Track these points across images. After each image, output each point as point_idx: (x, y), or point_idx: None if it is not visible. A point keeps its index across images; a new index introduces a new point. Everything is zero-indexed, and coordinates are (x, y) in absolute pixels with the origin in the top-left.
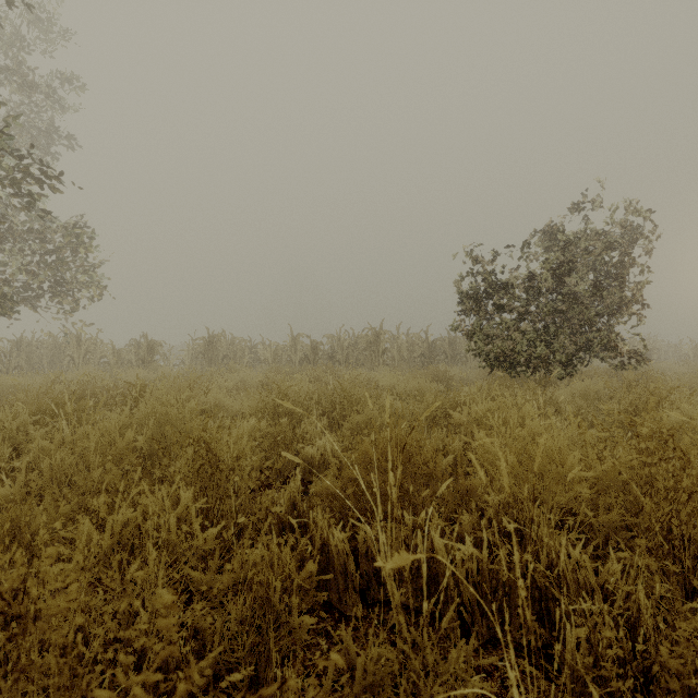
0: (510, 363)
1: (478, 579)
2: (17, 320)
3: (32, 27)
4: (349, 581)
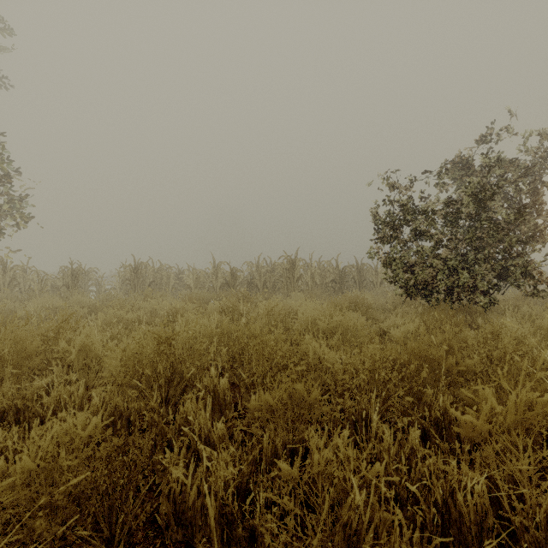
0: (429, 291)
1: None
2: None
3: None
4: None
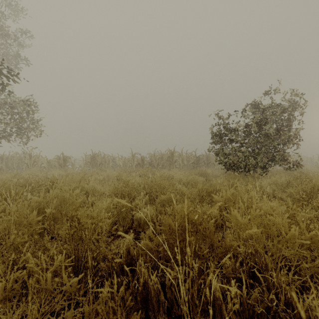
0: (236, 167)
1: (240, 309)
2: (1, 146)
3: (8, 7)
4: (160, 307)
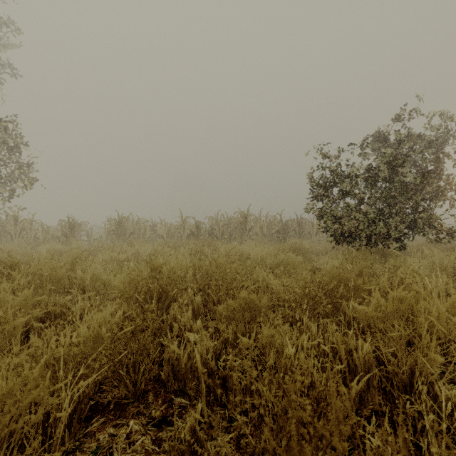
0: (353, 238)
1: None
2: None
3: None
4: None
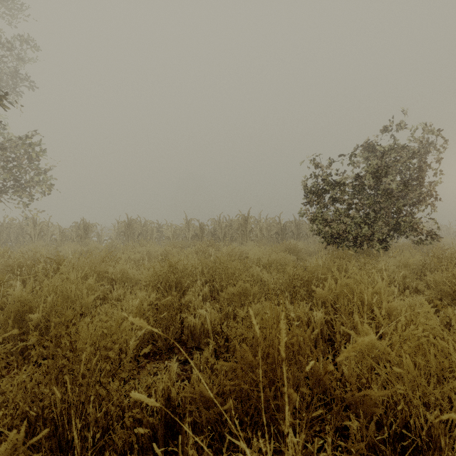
0: (342, 240)
1: None
2: None
3: (2, 2)
4: None
